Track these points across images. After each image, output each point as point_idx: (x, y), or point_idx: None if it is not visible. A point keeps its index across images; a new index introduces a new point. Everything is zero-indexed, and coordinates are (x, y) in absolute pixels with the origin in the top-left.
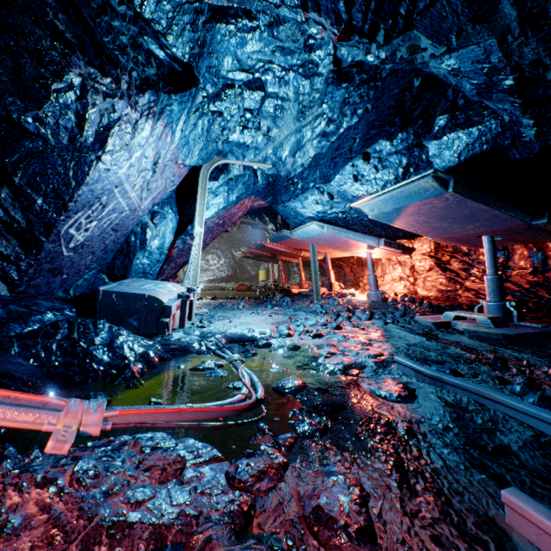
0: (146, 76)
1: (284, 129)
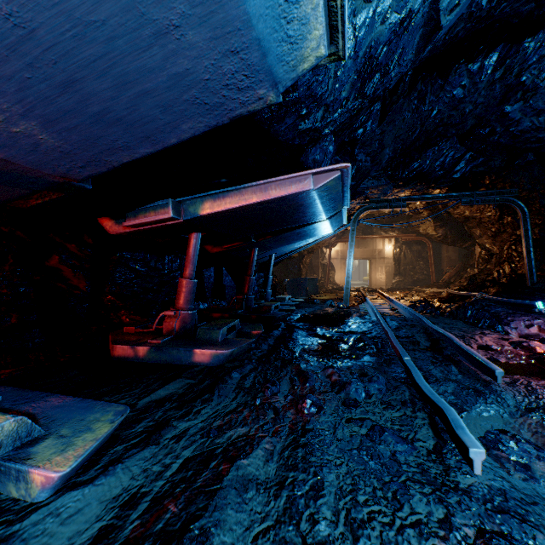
0: None
1: None
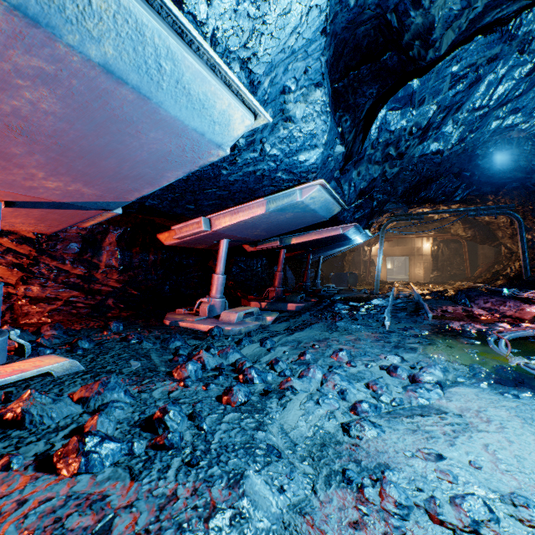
0: None
1: None
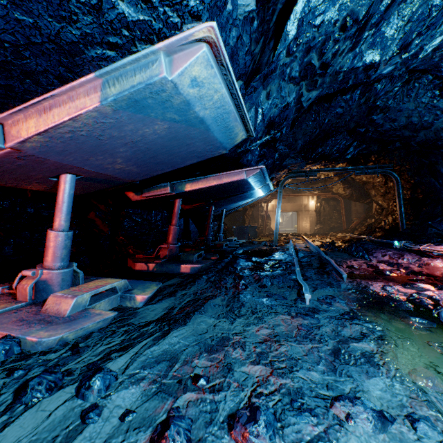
0: None
1: None
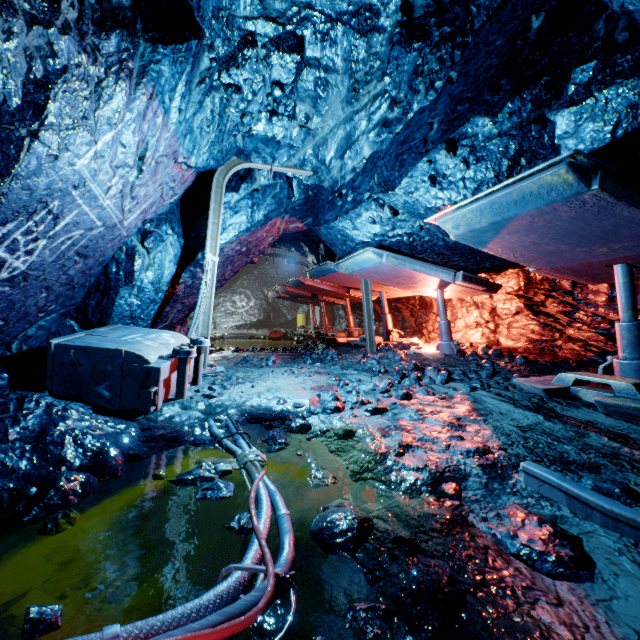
0: (112, 6)
1: (329, 118)
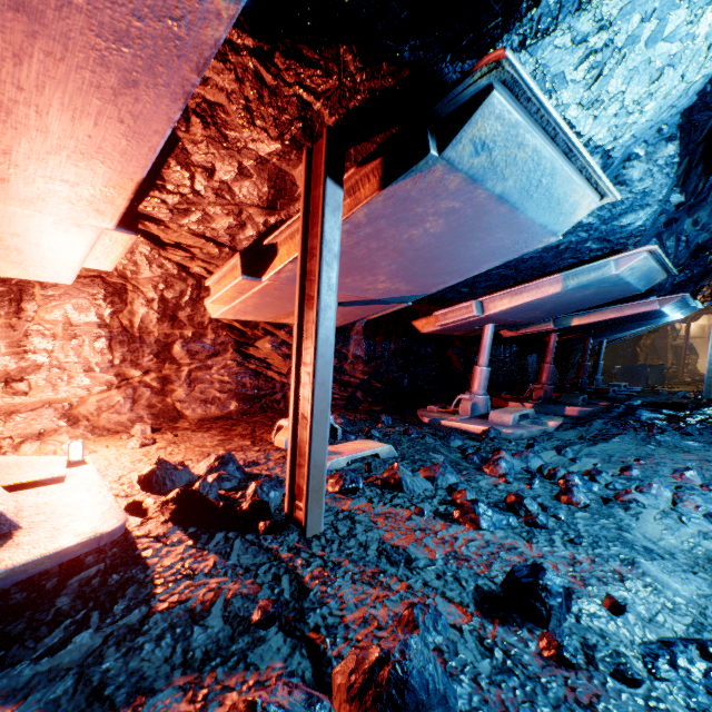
0: None
1: None
